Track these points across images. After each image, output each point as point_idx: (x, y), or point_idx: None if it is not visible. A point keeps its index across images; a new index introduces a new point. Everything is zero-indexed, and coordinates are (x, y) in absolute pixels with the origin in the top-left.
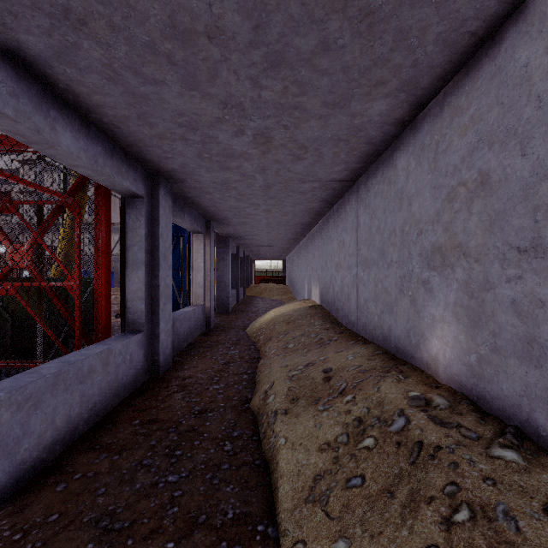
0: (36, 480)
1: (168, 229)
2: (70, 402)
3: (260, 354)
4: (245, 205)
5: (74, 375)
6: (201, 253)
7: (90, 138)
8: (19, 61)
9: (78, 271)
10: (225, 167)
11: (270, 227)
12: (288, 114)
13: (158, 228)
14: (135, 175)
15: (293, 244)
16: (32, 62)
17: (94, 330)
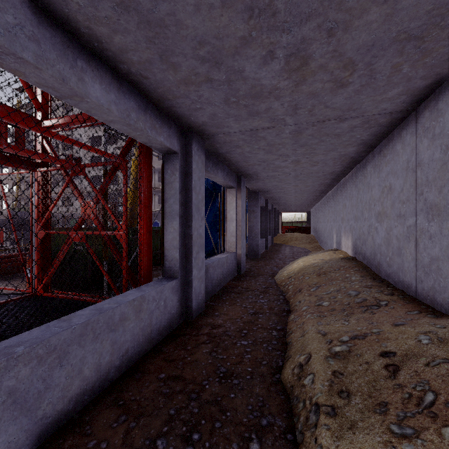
0: (57, 437)
1: (201, 182)
2: (100, 350)
3: (290, 306)
4: (273, 157)
5: (104, 324)
6: (233, 206)
7: (122, 92)
8: (38, 4)
9: (125, 222)
10: (253, 112)
11: (297, 179)
12: (336, 5)
13: (191, 181)
14: (169, 131)
15: (319, 196)
16: (49, 2)
17: (137, 275)
